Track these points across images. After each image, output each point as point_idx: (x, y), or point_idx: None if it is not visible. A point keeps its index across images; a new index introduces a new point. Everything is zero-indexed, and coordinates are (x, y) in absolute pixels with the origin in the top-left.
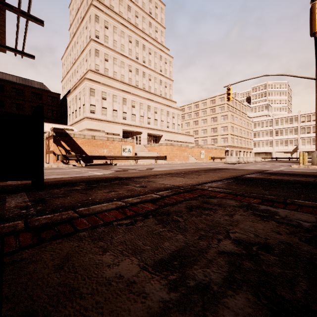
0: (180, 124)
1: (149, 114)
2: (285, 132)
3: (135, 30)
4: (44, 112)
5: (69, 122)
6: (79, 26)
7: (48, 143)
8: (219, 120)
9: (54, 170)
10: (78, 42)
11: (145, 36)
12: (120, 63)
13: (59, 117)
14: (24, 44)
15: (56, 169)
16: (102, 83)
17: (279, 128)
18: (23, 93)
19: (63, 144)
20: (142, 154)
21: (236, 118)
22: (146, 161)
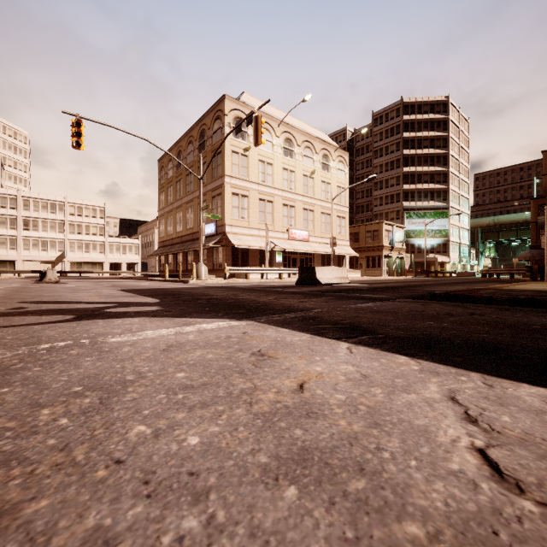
0: None
1: None
2: (42, 226)
3: None
4: None
5: None
6: None
7: None
8: None
9: None
10: None
11: None
12: None
13: None
14: None
15: None
16: None
17: (31, 215)
18: None
19: None
20: None
21: None
22: None
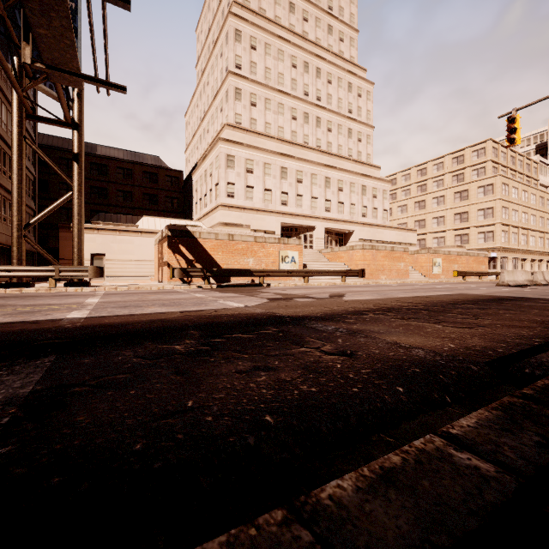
0: (387, 209)
1: (329, 192)
2: None
3: (303, 44)
4: (161, 202)
5: (196, 215)
6: (210, 56)
7: (161, 250)
8: (474, 196)
9: (163, 295)
10: (208, 83)
11: (320, 53)
12: (276, 106)
13: (182, 208)
14: (107, 64)
15: (168, 292)
16: (247, 145)
17: None
18: (131, 175)
19: (182, 250)
20: (316, 266)
21: (513, 189)
22: (325, 280)
